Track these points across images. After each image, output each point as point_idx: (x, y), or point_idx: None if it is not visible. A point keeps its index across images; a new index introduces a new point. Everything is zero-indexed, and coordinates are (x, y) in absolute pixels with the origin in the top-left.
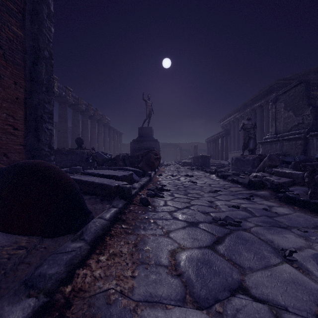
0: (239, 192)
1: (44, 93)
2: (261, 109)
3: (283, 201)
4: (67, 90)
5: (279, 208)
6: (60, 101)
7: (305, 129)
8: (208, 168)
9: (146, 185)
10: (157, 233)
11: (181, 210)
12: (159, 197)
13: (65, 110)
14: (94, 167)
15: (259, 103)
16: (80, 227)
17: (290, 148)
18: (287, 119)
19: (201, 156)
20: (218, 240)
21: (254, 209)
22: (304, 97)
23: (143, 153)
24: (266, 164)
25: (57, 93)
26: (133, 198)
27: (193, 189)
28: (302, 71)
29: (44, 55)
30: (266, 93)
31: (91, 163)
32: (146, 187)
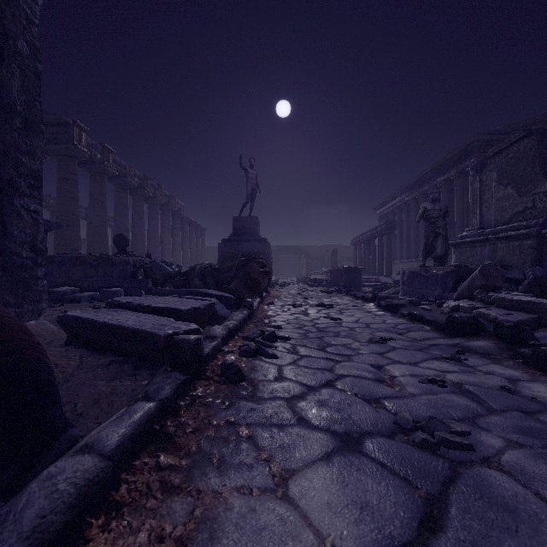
0: (429, 341)
1: (19, 132)
2: (449, 185)
3: (535, 367)
4: (105, 151)
5: (536, 387)
6: (93, 170)
7: (538, 219)
8: (359, 290)
9: (241, 328)
10: (254, 482)
11: (316, 393)
12: (266, 357)
13: (102, 185)
14: (146, 289)
15: (445, 175)
16: (16, 484)
17: (511, 255)
18: (504, 200)
19: (346, 269)
20: (430, 510)
21: (481, 389)
22: (536, 160)
23: (238, 262)
24: (475, 284)
25: (87, 156)
26: (207, 362)
27: (336, 334)
28: (522, 119)
29: (18, 50)
30: (457, 157)
31: (142, 281)
32: (241, 332)
